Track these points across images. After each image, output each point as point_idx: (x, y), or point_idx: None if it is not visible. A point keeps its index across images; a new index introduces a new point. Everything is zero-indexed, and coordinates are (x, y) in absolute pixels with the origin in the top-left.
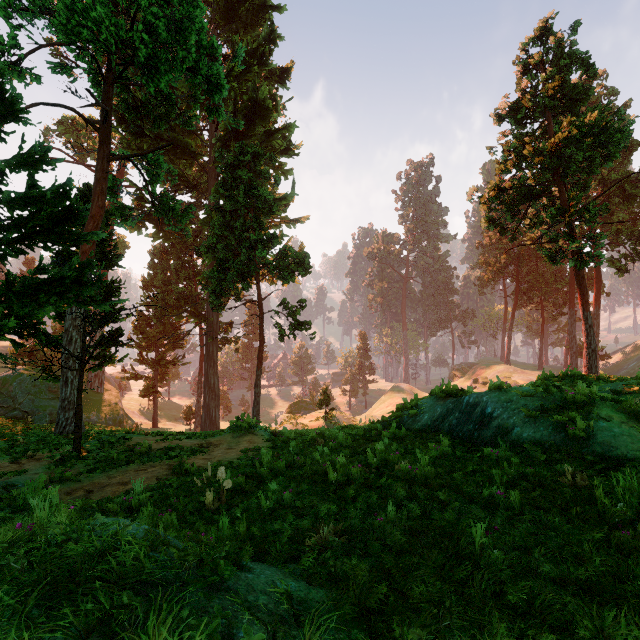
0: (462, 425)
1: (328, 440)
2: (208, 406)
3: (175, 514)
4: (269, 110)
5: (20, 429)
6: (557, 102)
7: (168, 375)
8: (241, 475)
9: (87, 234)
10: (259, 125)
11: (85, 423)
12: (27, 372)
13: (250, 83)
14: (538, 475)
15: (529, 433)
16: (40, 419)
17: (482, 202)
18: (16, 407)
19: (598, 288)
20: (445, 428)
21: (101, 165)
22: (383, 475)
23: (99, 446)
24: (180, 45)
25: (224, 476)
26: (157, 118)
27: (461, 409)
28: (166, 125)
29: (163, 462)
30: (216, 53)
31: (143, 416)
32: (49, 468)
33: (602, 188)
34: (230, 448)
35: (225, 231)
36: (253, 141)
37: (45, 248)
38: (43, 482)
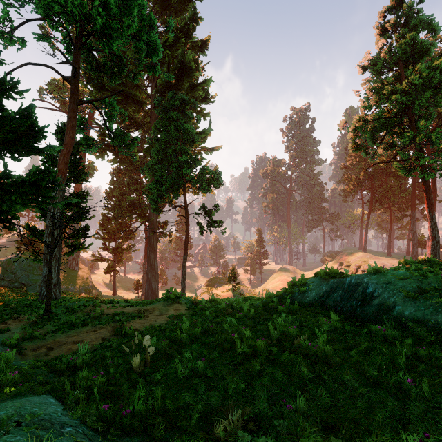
0: (345, 301)
1: (235, 310)
2: (150, 280)
3: (106, 377)
4: (193, 70)
5: (16, 296)
6: (408, 54)
7: (123, 258)
8: (166, 339)
9: (45, 147)
10: (186, 81)
11: (64, 292)
12: (24, 256)
13: (179, 50)
14: (432, 355)
15: (410, 311)
16: (32, 289)
17: (350, 130)
18: (16, 280)
19: (434, 196)
20: (330, 303)
21: (72, 108)
22: (284, 349)
23: (65, 311)
24: (126, 17)
25: (149, 343)
26: (112, 75)
27: (344, 288)
28: (120, 81)
29: (109, 325)
30: (153, 24)
31: (106, 287)
32: (24, 328)
33: (437, 122)
34: (161, 314)
35: (161, 155)
36: (181, 91)
37: (13, 159)
38: (16, 340)
